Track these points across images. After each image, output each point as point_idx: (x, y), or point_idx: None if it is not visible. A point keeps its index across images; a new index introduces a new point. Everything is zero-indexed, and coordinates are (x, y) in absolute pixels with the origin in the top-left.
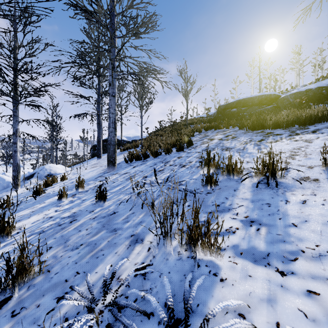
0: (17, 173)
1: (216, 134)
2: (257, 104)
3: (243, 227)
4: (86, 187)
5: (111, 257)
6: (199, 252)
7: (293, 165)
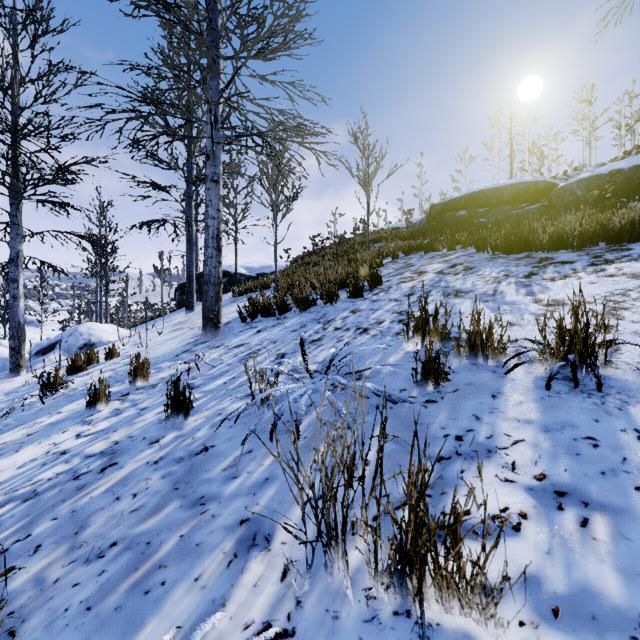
0: (19, 342)
1: (428, 262)
2: (509, 202)
3: (540, 513)
4: (154, 377)
5: (183, 594)
6: (428, 601)
7: (624, 334)
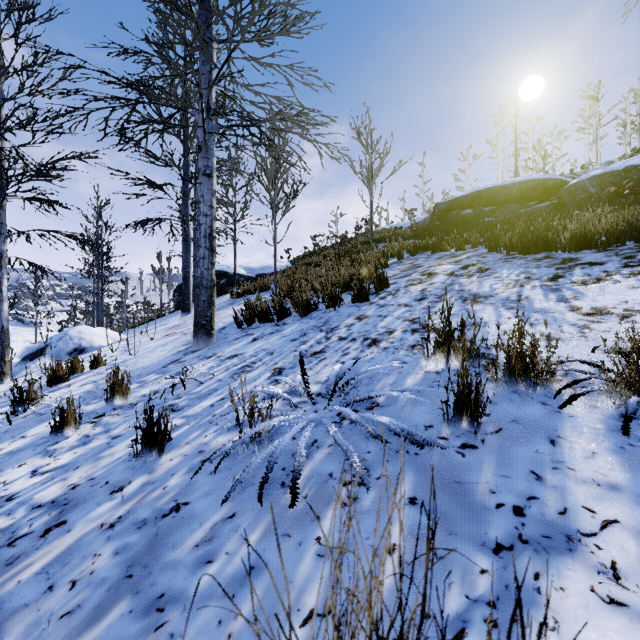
0: (3, 348)
1: (437, 262)
2: (517, 200)
3: None
4: (135, 394)
5: None
6: None
7: None
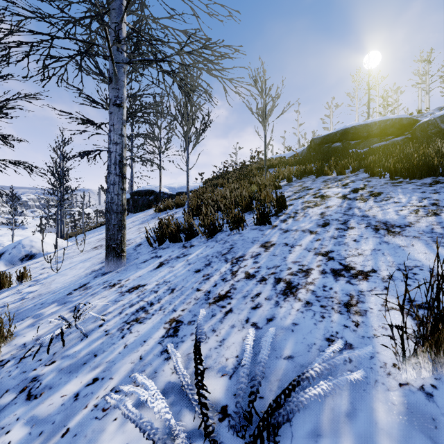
0: None
1: (325, 185)
2: (377, 135)
3: None
4: (18, 340)
5: None
6: None
7: None
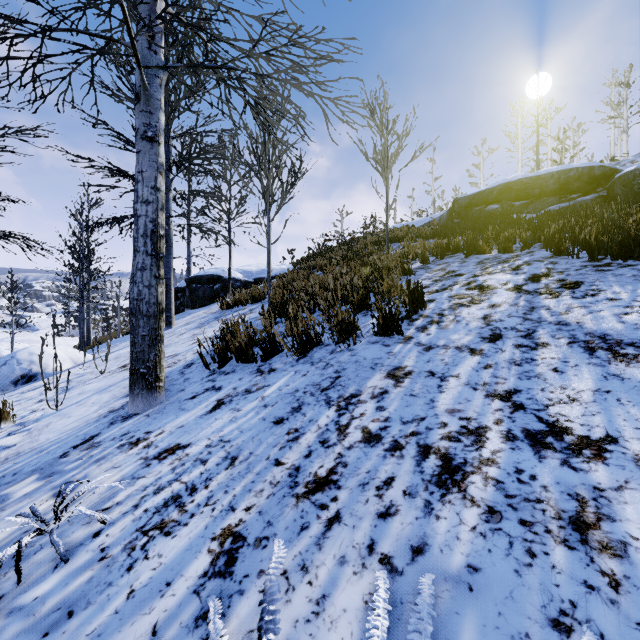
0: None
1: (483, 270)
2: (555, 193)
3: None
4: None
5: None
6: None
7: None
